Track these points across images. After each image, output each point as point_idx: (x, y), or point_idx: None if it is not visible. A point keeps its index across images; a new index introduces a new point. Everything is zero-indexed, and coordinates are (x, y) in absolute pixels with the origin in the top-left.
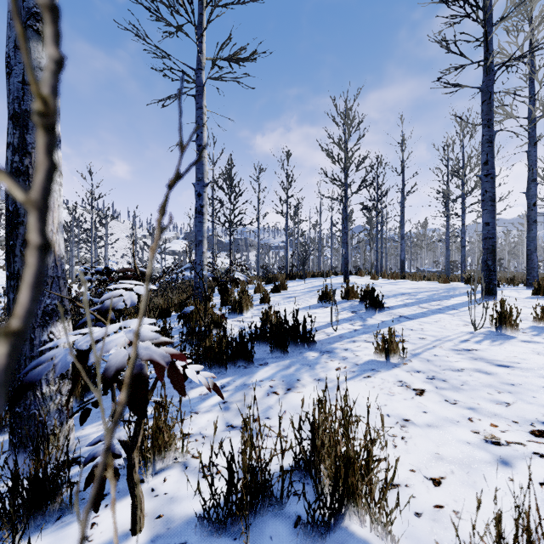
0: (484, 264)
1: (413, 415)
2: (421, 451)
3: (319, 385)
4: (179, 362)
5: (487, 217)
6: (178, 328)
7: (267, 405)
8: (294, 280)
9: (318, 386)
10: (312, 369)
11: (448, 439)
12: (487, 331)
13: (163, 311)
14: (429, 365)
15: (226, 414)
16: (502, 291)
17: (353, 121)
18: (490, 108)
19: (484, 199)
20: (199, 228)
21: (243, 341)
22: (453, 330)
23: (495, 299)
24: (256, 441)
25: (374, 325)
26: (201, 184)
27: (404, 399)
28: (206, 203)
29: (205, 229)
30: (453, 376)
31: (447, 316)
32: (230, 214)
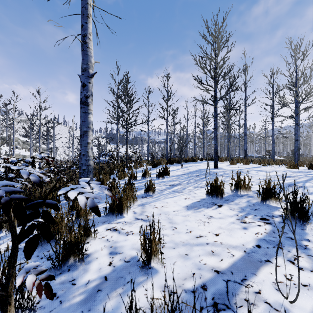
0: None
1: None
2: None
3: None
4: None
5: None
6: None
7: None
8: (173, 165)
9: None
10: None
11: None
12: None
13: None
14: None
15: None
16: None
17: (221, 38)
18: None
19: None
20: (83, 118)
21: None
22: None
23: None
24: None
25: None
26: (86, 74)
27: None
28: (91, 94)
29: (90, 120)
30: None
31: None
32: (127, 117)
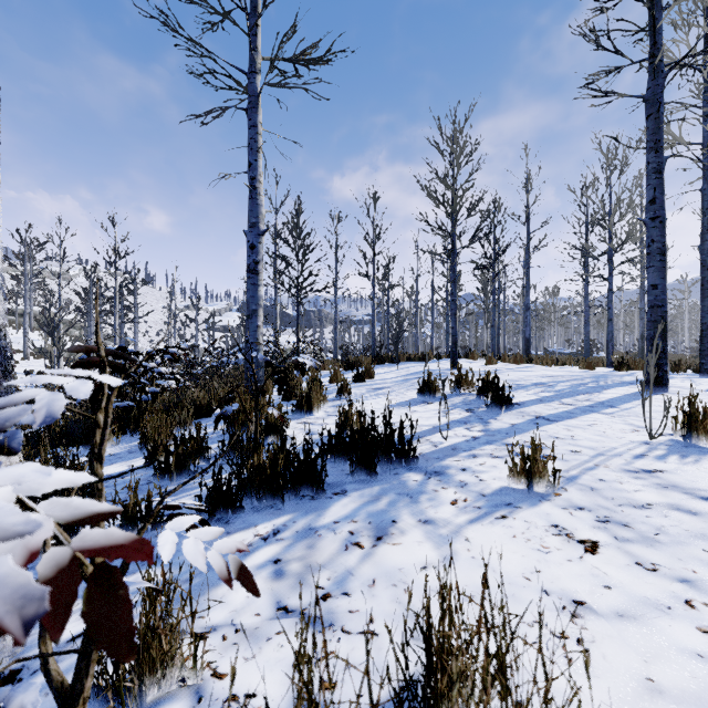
0: (651, 343)
1: (588, 592)
2: (618, 673)
3: (426, 531)
4: (174, 524)
5: (654, 276)
6: (220, 433)
7: (344, 567)
8: (383, 365)
9: (425, 533)
10: (414, 502)
11: (661, 647)
12: (669, 440)
13: (203, 408)
14: (595, 496)
15: (278, 584)
16: (671, 380)
17: (463, 149)
18: (658, 124)
19: (651, 252)
20: (252, 292)
21: (309, 457)
22: (618, 438)
23: (665, 392)
24: (318, 690)
25: (501, 430)
26: (256, 231)
27: (567, 559)
28: (262, 258)
29: (260, 295)
30: (638, 518)
31: (604, 417)
32: (298, 276)
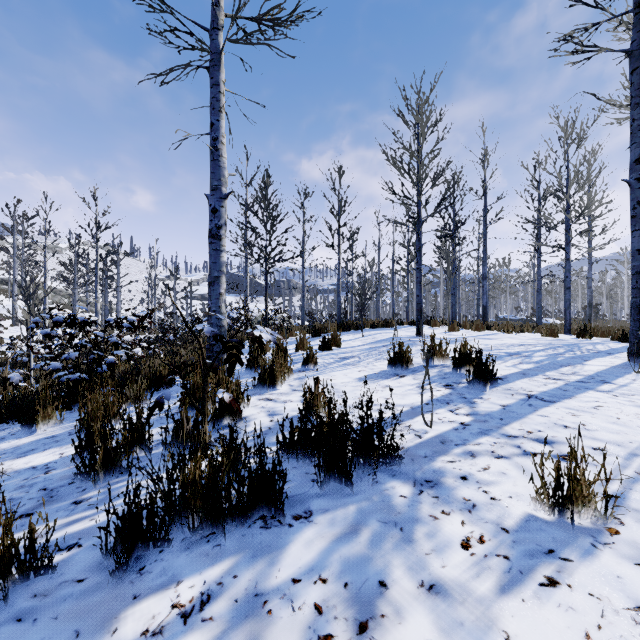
0: (636, 311)
1: None
2: None
3: (437, 613)
4: None
5: None
6: (172, 411)
7: None
8: (349, 332)
9: (435, 617)
10: (407, 541)
11: None
12: None
13: (162, 379)
14: None
15: None
16: None
17: (428, 118)
18: None
19: (636, 214)
20: (214, 258)
21: (262, 466)
22: None
23: None
24: None
25: (492, 413)
26: (218, 194)
27: None
28: (224, 223)
29: (223, 261)
30: None
31: (606, 396)
32: (266, 246)
